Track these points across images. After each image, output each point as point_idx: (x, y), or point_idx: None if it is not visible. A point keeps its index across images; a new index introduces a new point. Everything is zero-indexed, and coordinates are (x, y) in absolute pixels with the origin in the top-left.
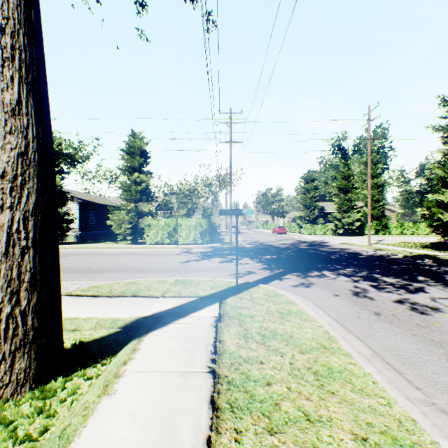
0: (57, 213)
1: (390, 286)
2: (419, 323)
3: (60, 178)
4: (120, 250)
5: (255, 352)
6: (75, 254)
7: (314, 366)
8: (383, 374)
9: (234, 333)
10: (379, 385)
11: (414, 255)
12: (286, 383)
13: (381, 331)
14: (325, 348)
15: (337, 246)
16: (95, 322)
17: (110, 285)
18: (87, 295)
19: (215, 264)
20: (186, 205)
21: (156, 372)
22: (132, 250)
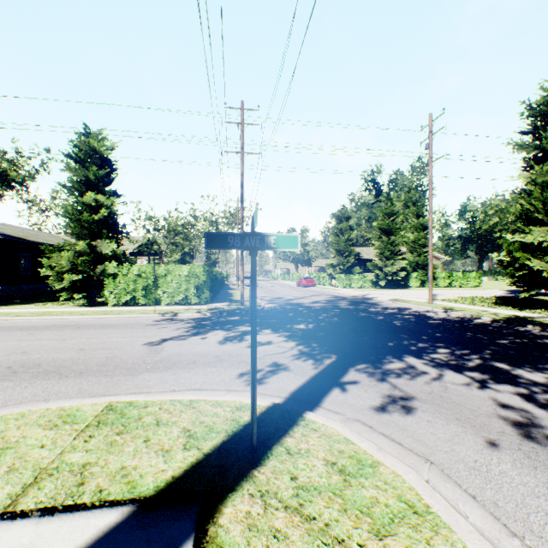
0: None
1: None
2: None
3: None
4: (54, 319)
5: None
6: None
7: None
8: None
9: None
10: None
11: (506, 319)
12: None
13: None
14: None
15: (388, 303)
16: None
17: None
18: None
19: (212, 347)
20: (180, 247)
21: None
22: (76, 318)
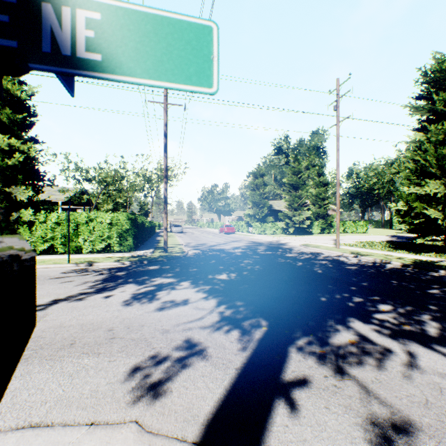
0: None
1: None
2: None
3: None
4: None
5: None
6: None
7: None
8: None
9: None
10: None
11: (415, 263)
12: None
13: None
14: None
15: (301, 248)
16: None
17: None
18: None
19: (110, 313)
20: (113, 198)
21: None
22: None
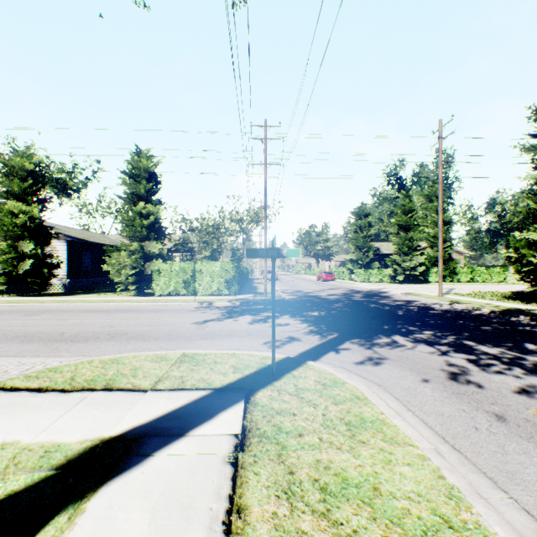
0: None
1: (496, 362)
2: None
3: (40, 208)
4: (118, 305)
5: None
6: (53, 311)
7: None
8: None
9: (268, 483)
10: None
11: (504, 310)
12: None
13: (527, 462)
14: (452, 526)
15: (400, 297)
16: (9, 456)
17: (76, 366)
18: (29, 387)
19: (243, 326)
20: (210, 245)
21: None
22: (134, 305)
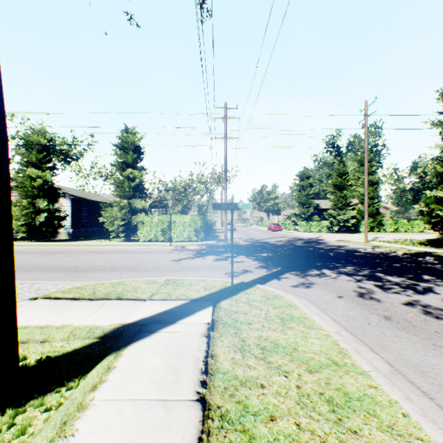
0: (10, 203)
1: (396, 286)
2: (438, 330)
3: (51, 173)
4: (112, 248)
5: (253, 371)
6: (65, 252)
7: (327, 391)
8: (410, 399)
9: (229, 345)
10: (412, 419)
11: (414, 253)
12: (294, 417)
13: (396, 340)
14: (337, 364)
15: (333, 243)
16: (69, 331)
17: (94, 286)
18: (67, 297)
19: (209, 263)
20: (181, 202)
21: (131, 400)
22: (124, 248)
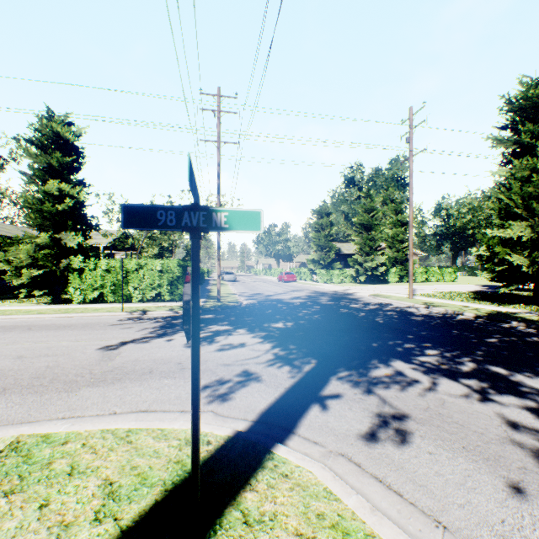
0: None
1: None
2: None
3: None
4: (6, 318)
5: None
6: None
7: None
8: None
9: None
10: None
11: (489, 315)
12: None
13: None
14: None
15: (369, 299)
16: None
17: None
18: None
19: (176, 352)
20: (158, 242)
21: None
22: (31, 318)
